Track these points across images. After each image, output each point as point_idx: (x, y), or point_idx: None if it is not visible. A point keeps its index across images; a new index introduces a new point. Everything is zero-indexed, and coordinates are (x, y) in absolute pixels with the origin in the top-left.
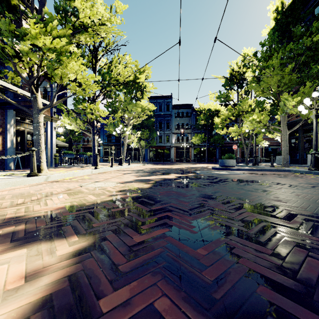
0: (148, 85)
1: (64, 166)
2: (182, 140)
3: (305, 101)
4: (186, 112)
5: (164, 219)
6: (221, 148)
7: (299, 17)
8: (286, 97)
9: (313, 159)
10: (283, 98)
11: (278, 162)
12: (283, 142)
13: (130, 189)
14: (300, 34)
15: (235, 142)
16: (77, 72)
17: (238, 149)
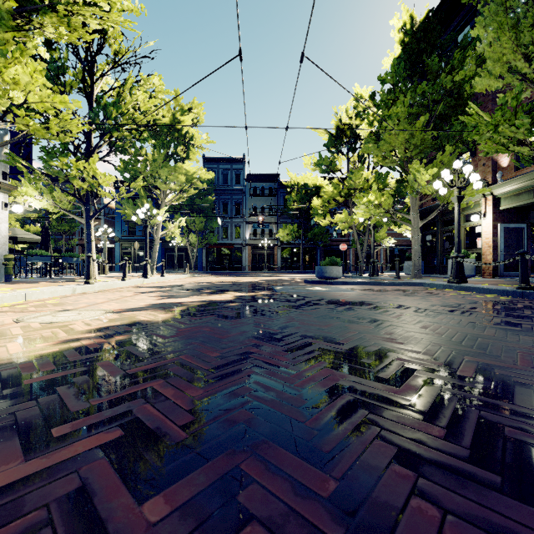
0: (197, 136)
1: (26, 280)
2: (262, 234)
3: (443, 175)
4: (269, 188)
5: (135, 400)
6: (324, 249)
7: (435, 42)
8: (418, 167)
9: (454, 265)
10: (412, 169)
11: (407, 270)
12: (414, 239)
13: (123, 324)
14: (437, 70)
15: (346, 240)
16: (27, 87)
17: (351, 251)
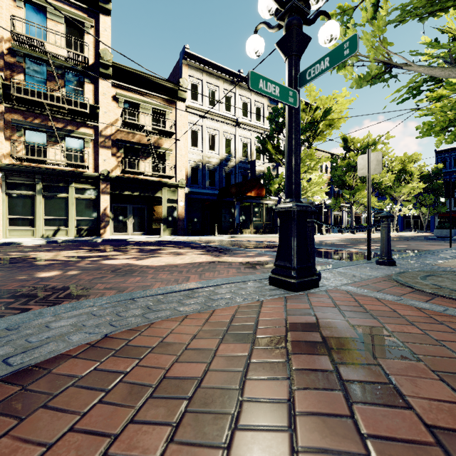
0: (415, 171)
1: None
2: None
3: None
4: None
5: None
6: None
7: None
8: None
9: None
10: None
11: None
12: None
13: None
14: None
15: None
16: None
17: None
